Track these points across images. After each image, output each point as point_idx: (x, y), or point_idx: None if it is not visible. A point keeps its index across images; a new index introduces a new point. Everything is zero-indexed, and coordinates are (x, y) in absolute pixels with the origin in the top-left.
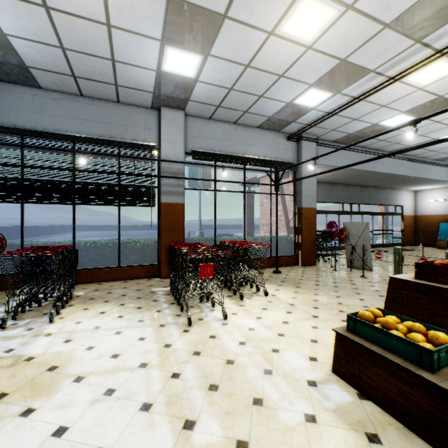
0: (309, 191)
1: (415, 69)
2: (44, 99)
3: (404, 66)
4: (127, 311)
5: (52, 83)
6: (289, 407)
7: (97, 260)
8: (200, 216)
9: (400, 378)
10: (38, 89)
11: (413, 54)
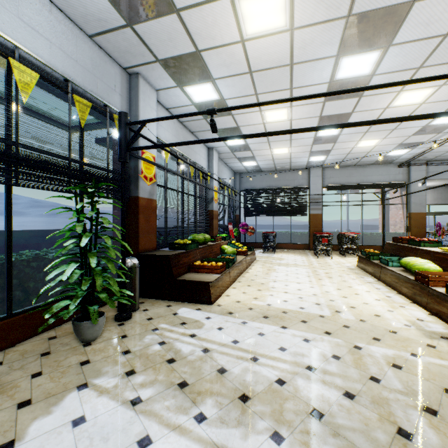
0: (417, 201)
1: (447, 141)
2: (263, 176)
3: (446, 137)
4: (296, 255)
5: (266, 170)
6: (336, 266)
7: (281, 240)
8: (347, 217)
9: (363, 260)
10: (261, 172)
11: (444, 135)
